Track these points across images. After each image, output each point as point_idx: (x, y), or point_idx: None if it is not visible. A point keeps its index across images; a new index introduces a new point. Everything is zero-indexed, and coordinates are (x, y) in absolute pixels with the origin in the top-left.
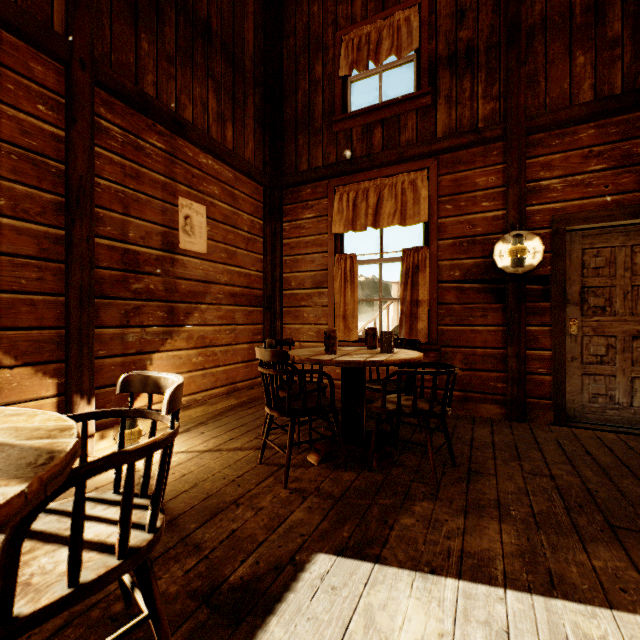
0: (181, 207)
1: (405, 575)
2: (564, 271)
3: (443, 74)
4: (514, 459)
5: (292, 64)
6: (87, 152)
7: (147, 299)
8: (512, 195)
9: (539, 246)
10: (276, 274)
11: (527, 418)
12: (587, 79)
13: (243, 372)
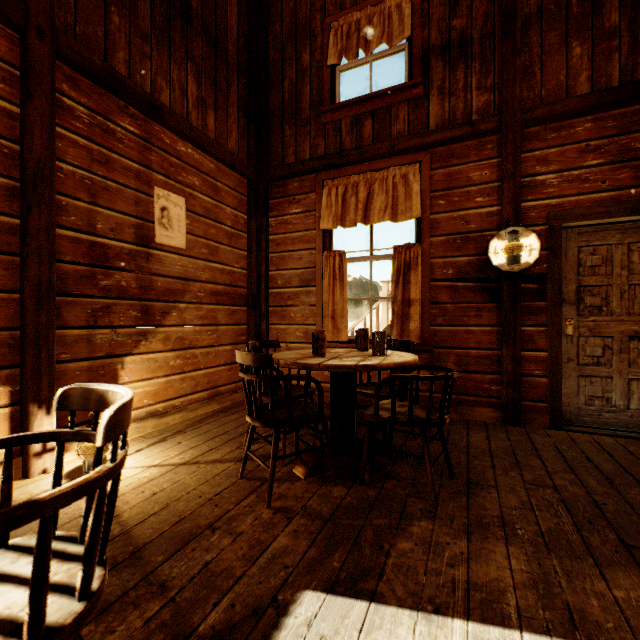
0: (157, 198)
1: (406, 617)
2: (560, 269)
3: (436, 64)
4: (514, 468)
5: (278, 51)
6: (46, 132)
7: (118, 297)
8: (507, 190)
9: (535, 243)
10: (261, 272)
11: (522, 422)
12: (584, 71)
13: (226, 375)
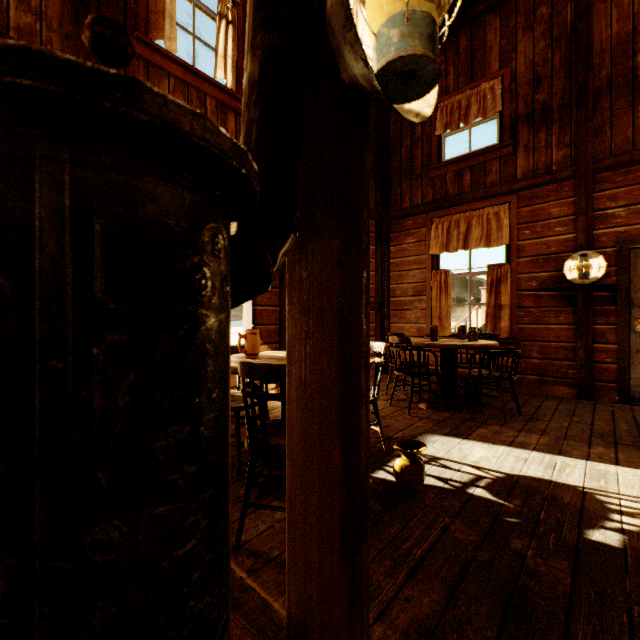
0: None
1: (479, 443)
2: (627, 281)
3: (522, 129)
4: (568, 416)
5: (397, 127)
6: None
7: None
8: (580, 222)
9: (603, 262)
10: (384, 286)
11: (594, 397)
12: None
13: None
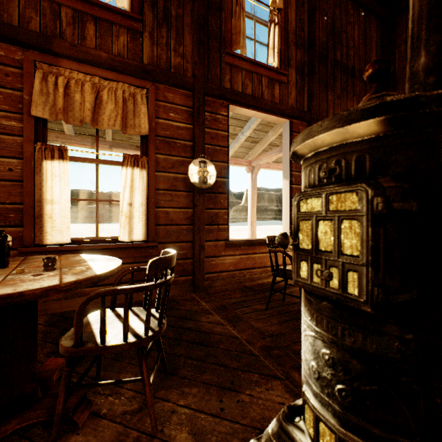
0: None
1: None
2: None
3: None
4: None
5: (402, 62)
6: None
7: None
8: None
9: None
10: None
11: None
12: None
13: None
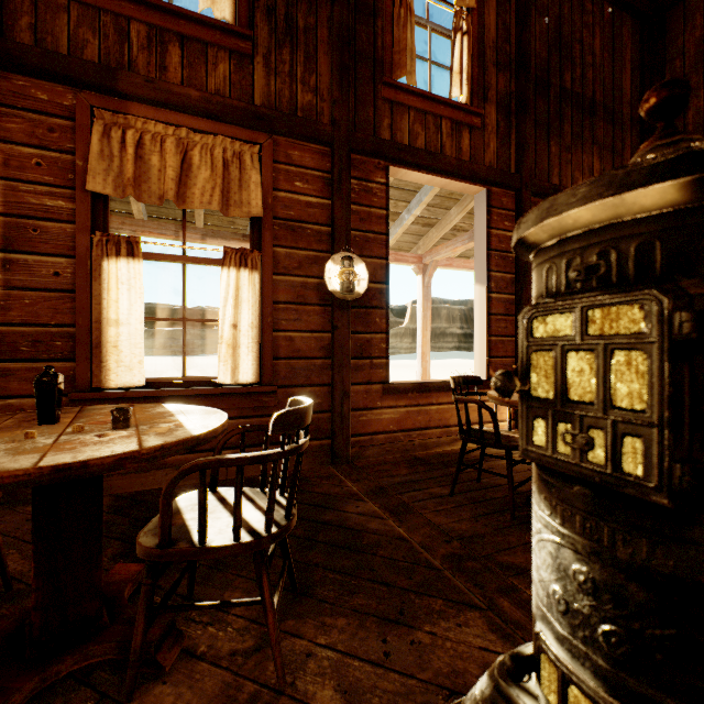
0: None
1: None
2: None
3: None
4: None
5: None
6: None
7: None
8: None
9: None
10: None
11: None
12: None
13: None
